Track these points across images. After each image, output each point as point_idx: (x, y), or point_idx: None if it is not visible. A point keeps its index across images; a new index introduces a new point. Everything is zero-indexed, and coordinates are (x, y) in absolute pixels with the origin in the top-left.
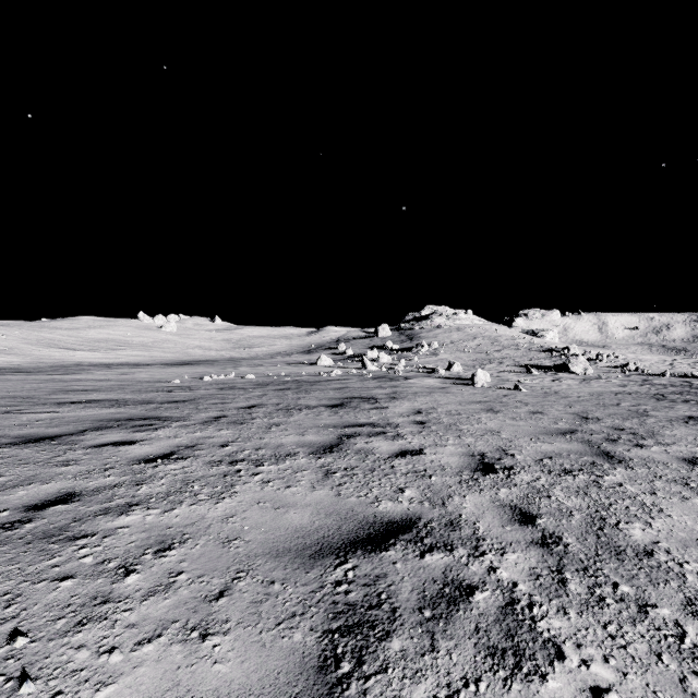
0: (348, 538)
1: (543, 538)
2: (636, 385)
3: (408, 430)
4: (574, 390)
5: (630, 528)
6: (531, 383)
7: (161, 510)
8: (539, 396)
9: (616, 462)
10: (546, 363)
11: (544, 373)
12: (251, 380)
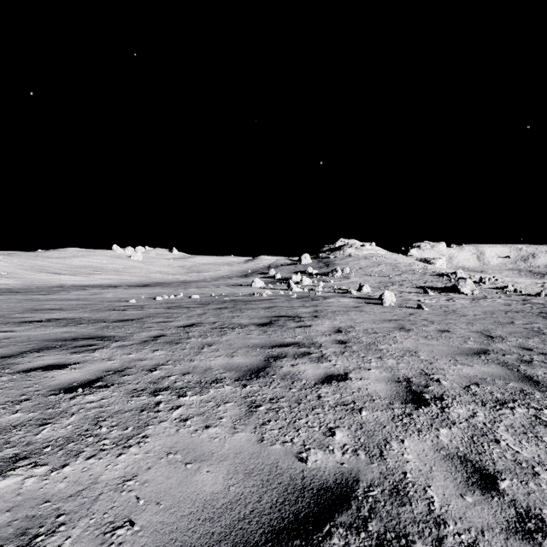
0: (269, 521)
1: (520, 519)
2: (519, 304)
3: (331, 350)
4: (468, 309)
5: None
6: (430, 302)
7: (49, 468)
8: (440, 314)
9: (546, 390)
10: (439, 285)
11: (439, 293)
12: (196, 299)
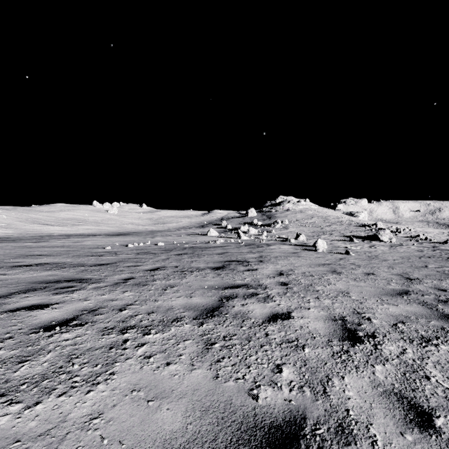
0: None
1: None
2: (430, 250)
3: (275, 291)
4: (388, 255)
5: None
6: (356, 249)
7: (23, 406)
8: (365, 259)
9: None
10: (362, 234)
11: (362, 241)
12: (161, 246)
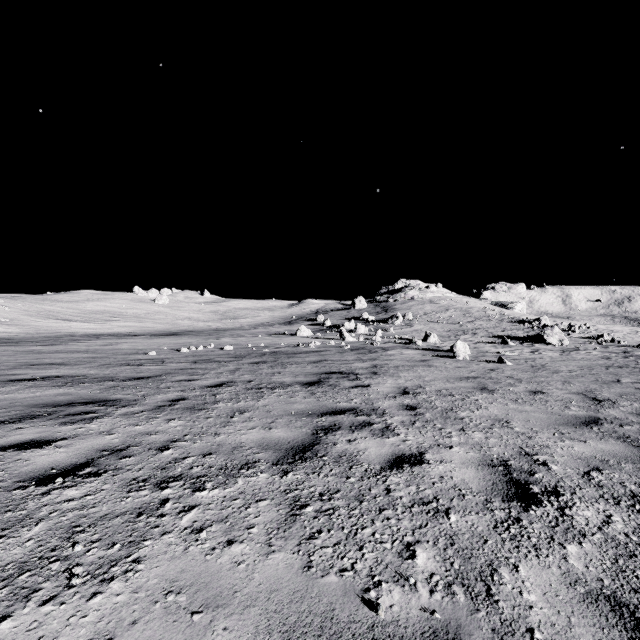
0: None
1: None
2: (619, 357)
3: (398, 419)
4: (560, 364)
5: None
6: (512, 355)
7: None
8: (527, 370)
9: None
10: (520, 334)
11: (520, 344)
12: (229, 351)
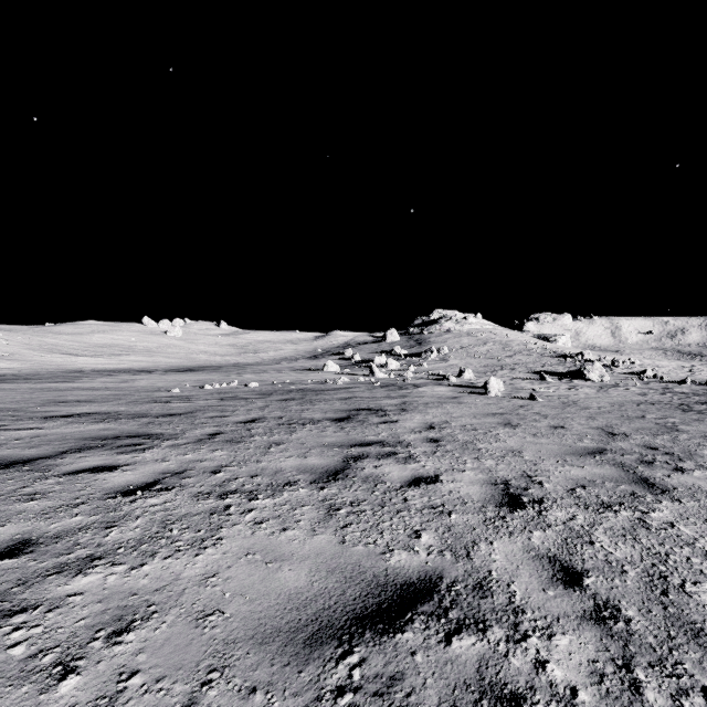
0: (354, 610)
1: (597, 609)
2: (657, 394)
3: (421, 450)
4: (593, 400)
5: (701, 592)
6: (547, 391)
7: (128, 567)
8: (557, 407)
9: (659, 493)
10: (560, 370)
11: (559, 380)
12: (254, 388)
